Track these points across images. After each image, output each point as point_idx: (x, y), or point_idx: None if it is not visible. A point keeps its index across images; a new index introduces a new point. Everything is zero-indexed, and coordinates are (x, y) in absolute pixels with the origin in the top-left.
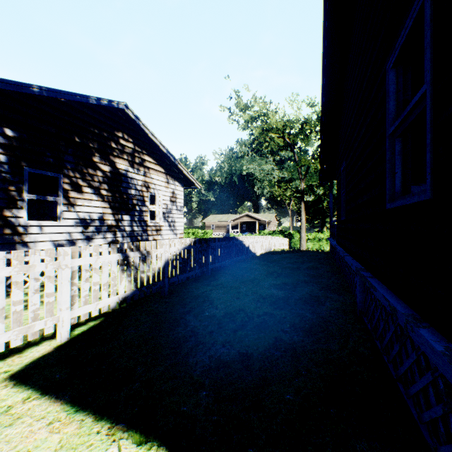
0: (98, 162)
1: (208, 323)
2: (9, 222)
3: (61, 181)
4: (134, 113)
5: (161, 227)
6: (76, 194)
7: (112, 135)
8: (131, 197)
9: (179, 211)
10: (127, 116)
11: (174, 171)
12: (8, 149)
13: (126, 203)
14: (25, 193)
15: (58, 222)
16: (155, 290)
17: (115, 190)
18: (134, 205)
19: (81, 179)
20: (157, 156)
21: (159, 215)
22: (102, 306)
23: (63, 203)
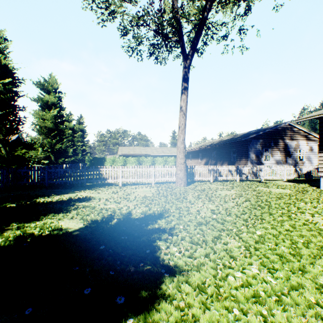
0: (279, 142)
1: (318, 183)
2: (261, 161)
3: (270, 150)
4: (292, 123)
5: (303, 162)
6: (273, 153)
7: (283, 132)
8: (290, 151)
9: (314, 155)
10: (289, 124)
11: (311, 137)
12: (260, 145)
13: (288, 154)
14: (263, 154)
15: (269, 161)
16: (303, 178)
17: (284, 150)
18: (291, 154)
19: (275, 148)
20: (301, 133)
21: (302, 157)
22: (290, 177)
23: (270, 156)
